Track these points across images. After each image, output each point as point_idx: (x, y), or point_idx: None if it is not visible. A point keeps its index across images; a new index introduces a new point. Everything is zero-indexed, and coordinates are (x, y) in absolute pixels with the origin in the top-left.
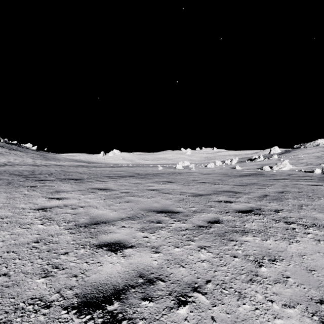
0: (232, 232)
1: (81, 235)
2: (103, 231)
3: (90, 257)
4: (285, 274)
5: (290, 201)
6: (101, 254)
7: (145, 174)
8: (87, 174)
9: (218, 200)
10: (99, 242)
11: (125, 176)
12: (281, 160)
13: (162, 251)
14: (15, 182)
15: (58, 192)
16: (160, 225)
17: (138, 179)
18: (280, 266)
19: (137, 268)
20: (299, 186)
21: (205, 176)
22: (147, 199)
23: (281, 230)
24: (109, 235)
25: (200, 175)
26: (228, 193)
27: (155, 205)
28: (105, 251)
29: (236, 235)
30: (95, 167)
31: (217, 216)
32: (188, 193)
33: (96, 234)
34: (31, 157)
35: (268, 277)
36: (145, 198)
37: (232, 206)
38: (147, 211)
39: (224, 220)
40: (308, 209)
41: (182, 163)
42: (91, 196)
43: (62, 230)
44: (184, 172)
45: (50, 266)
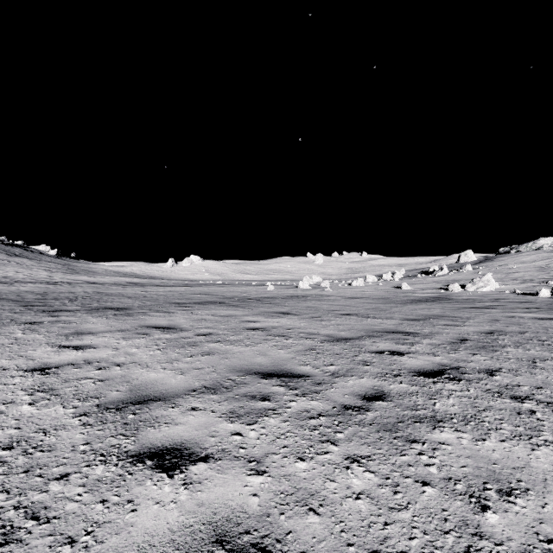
0: (411, 420)
1: (104, 430)
2: (151, 419)
3: (115, 487)
4: (543, 531)
5: (511, 352)
6: (139, 479)
7: (244, 299)
8: (141, 300)
9: (378, 350)
10: (141, 446)
11: (208, 303)
12: (479, 274)
13: (270, 471)
14: (4, 315)
15: (80, 333)
16: (268, 404)
17: (230, 309)
18: (527, 509)
19: (213, 517)
20: (518, 320)
21: (350, 303)
22: (244, 348)
23: (508, 415)
24: (162, 430)
25: (341, 301)
26: (394, 334)
27: (258, 361)
28: (148, 470)
29: (420, 427)
30: (157, 286)
31: (379, 385)
32: (321, 335)
33: (137, 427)
34: (46, 268)
35: (506, 540)
36: (241, 346)
37: (405, 362)
38: (243, 374)
39: (393, 393)
40: (547, 369)
41: (309, 278)
42: (140, 341)
43: (69, 418)
44: (312, 296)
45: (20, 513)
